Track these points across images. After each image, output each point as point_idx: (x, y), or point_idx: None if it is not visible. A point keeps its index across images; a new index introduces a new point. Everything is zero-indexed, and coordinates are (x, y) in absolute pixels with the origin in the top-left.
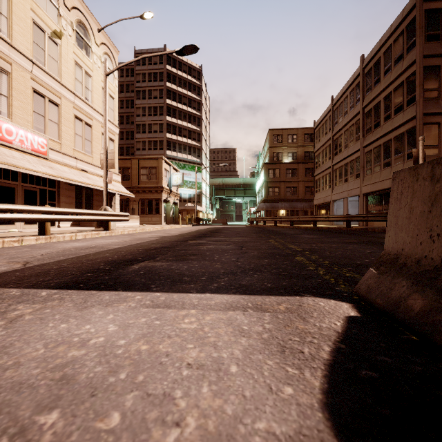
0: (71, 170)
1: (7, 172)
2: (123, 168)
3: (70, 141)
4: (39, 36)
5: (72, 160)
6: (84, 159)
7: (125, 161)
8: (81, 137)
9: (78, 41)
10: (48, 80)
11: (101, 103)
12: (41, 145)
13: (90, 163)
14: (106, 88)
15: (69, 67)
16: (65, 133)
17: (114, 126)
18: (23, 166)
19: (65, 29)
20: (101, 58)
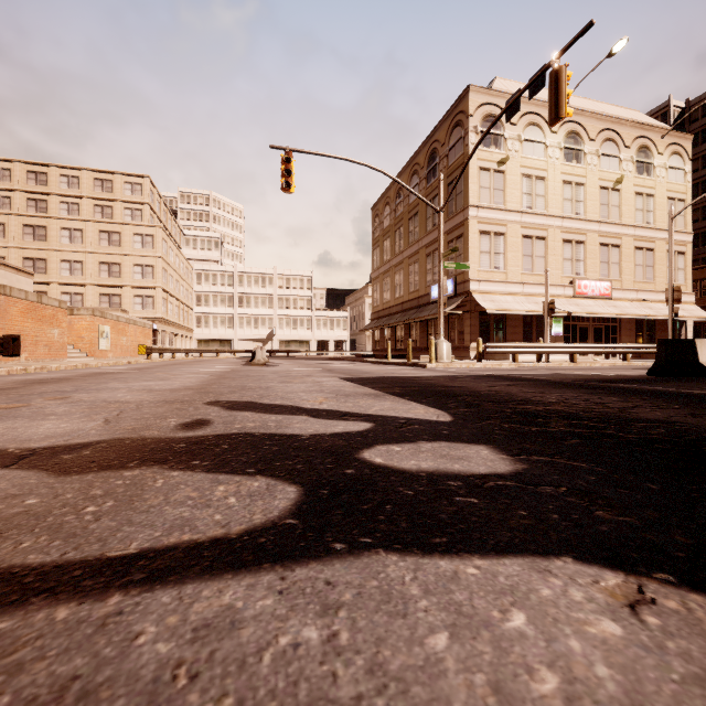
0: (631, 304)
1: (583, 316)
2: (701, 281)
3: (630, 275)
4: (604, 196)
5: (632, 293)
6: (644, 288)
7: (704, 270)
8: (641, 266)
9: (638, 170)
10: (611, 229)
11: (665, 217)
12: (605, 289)
13: (652, 290)
14: (671, 230)
15: (629, 203)
16: (625, 269)
17: (685, 234)
18: (597, 312)
19: (625, 169)
20: (665, 165)
